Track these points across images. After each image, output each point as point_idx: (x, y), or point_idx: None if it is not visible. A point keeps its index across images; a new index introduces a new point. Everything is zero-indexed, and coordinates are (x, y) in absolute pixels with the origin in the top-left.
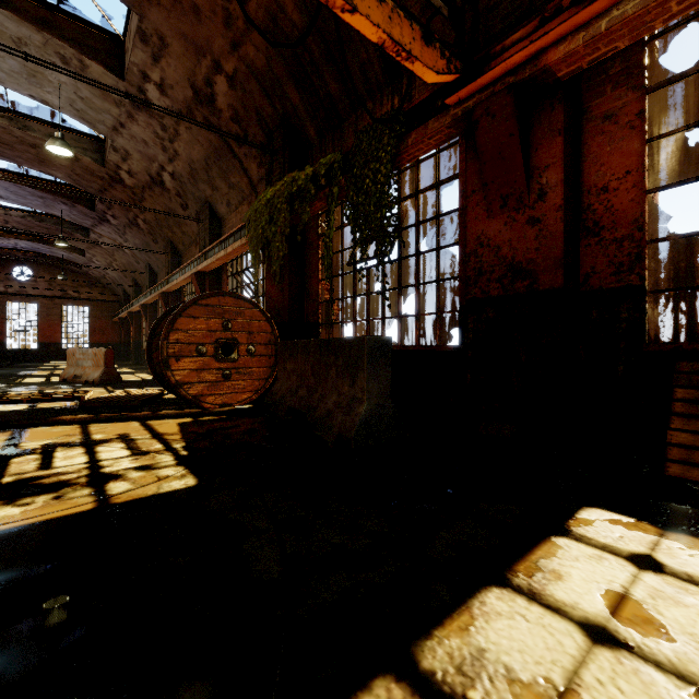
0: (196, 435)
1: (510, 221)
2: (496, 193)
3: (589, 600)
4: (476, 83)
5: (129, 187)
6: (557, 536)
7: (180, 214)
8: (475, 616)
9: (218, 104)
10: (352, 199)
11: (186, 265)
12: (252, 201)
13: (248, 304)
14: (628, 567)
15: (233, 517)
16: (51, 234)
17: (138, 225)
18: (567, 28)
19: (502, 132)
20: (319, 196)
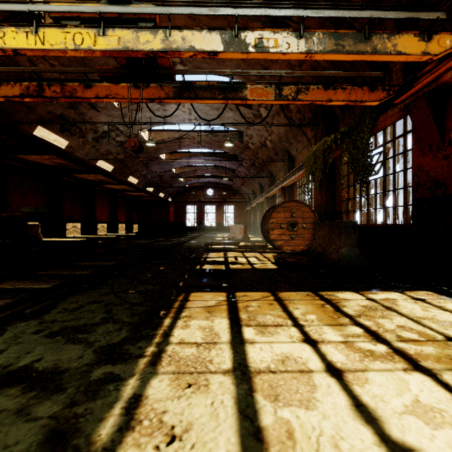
0: (278, 258)
1: (434, 157)
2: (425, 144)
3: (378, 297)
4: (408, 93)
5: (252, 149)
6: (393, 291)
7: (274, 158)
8: (339, 292)
9: (290, 107)
10: (351, 151)
11: (276, 184)
12: (309, 148)
13: (302, 205)
14: (408, 298)
15: (286, 274)
16: (221, 174)
17: (255, 165)
18: (450, 65)
19: (423, 115)
20: (337, 148)
